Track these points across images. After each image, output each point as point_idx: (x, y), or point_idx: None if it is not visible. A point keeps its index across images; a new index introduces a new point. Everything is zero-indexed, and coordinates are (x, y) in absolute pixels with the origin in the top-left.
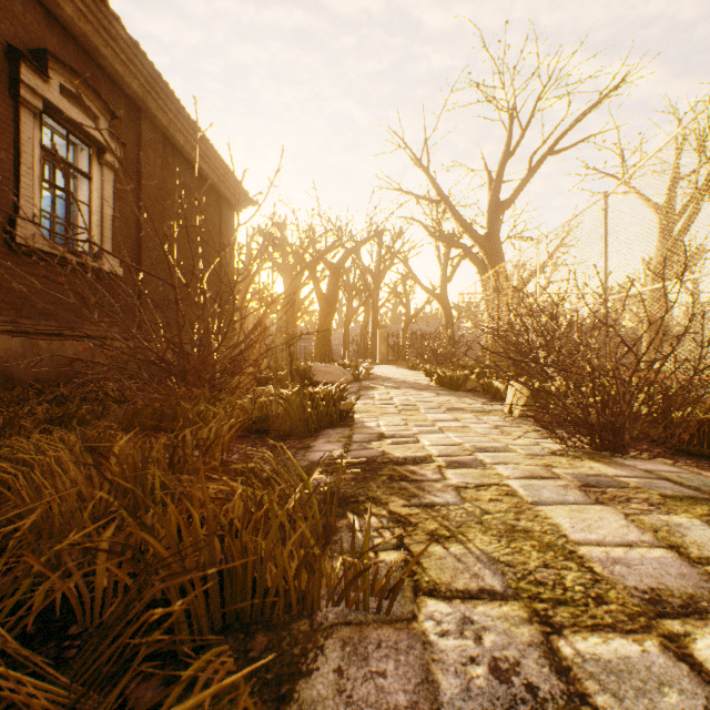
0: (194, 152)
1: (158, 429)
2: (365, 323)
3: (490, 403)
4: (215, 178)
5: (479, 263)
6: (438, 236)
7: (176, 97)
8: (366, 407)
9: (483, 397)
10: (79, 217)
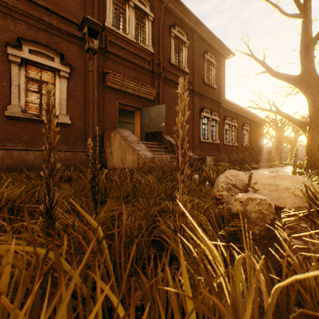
0: (257, 121)
1: None
2: None
3: None
4: (260, 122)
5: None
6: None
7: (256, 116)
8: None
9: None
10: (244, 140)
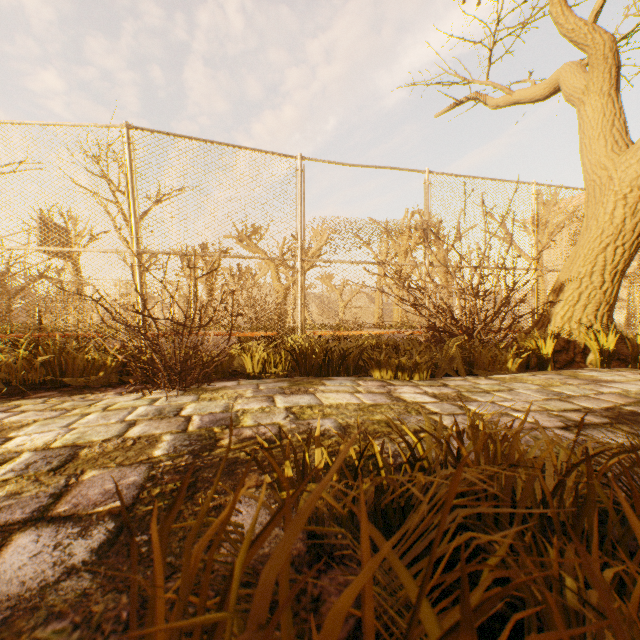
0: None
1: None
2: None
3: None
4: None
5: None
6: None
7: None
8: None
9: None
10: None
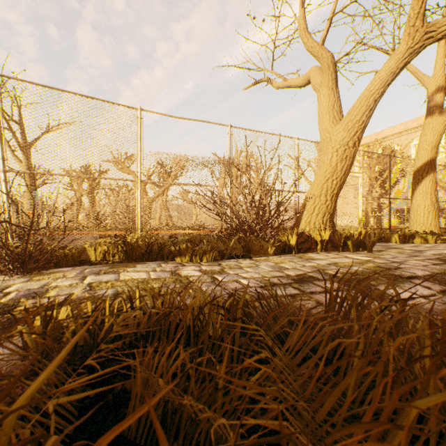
0: None
1: None
2: None
3: None
4: None
5: None
6: None
7: None
8: None
9: None
10: None
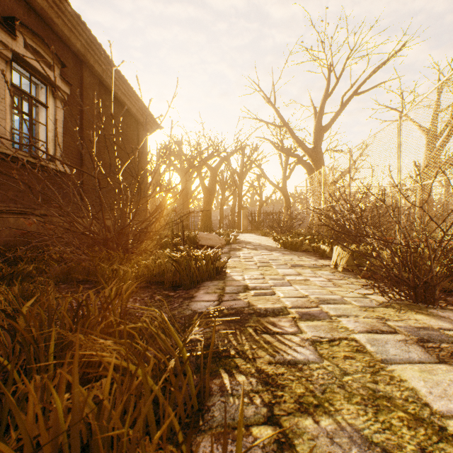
0: (120, 92)
1: (85, 281)
2: (233, 206)
3: (320, 260)
4: (134, 109)
5: (308, 167)
6: (281, 149)
7: (107, 54)
8: (235, 264)
9: (314, 256)
10: (39, 134)
